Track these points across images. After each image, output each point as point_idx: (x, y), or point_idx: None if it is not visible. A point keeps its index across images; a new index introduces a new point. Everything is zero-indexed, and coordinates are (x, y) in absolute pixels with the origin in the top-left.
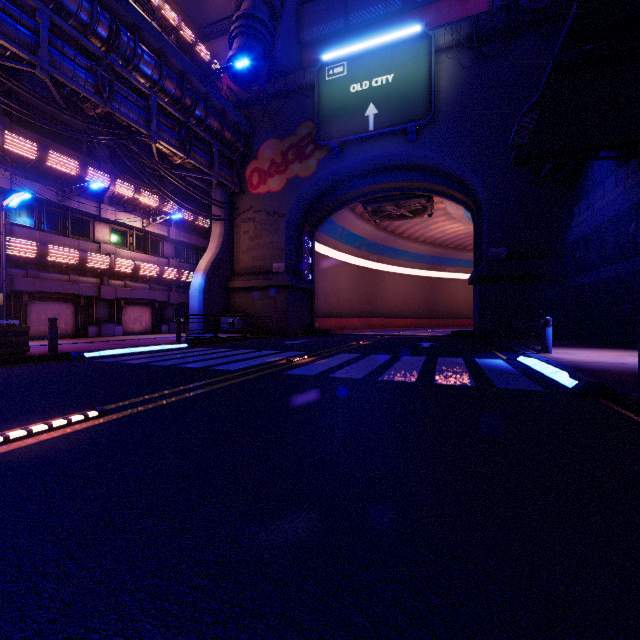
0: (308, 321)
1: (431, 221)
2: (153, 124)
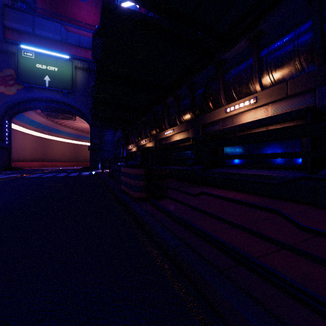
0: (8, 163)
1: (75, 121)
2: None
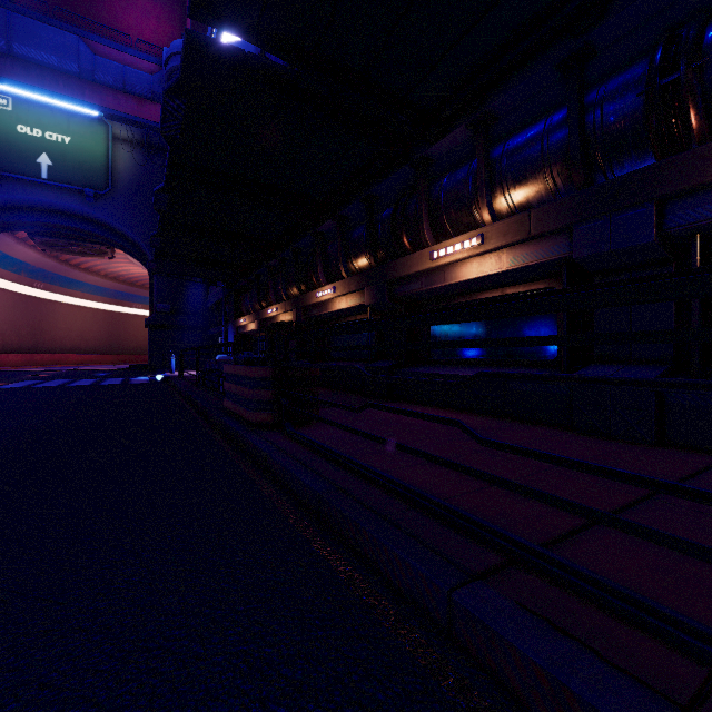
0: None
1: (114, 260)
2: None
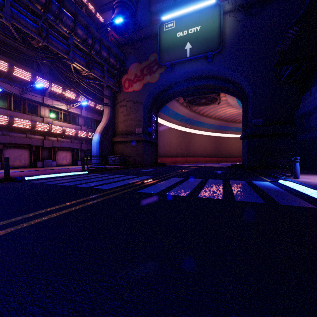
0: (154, 159)
1: (218, 107)
2: (71, 53)
